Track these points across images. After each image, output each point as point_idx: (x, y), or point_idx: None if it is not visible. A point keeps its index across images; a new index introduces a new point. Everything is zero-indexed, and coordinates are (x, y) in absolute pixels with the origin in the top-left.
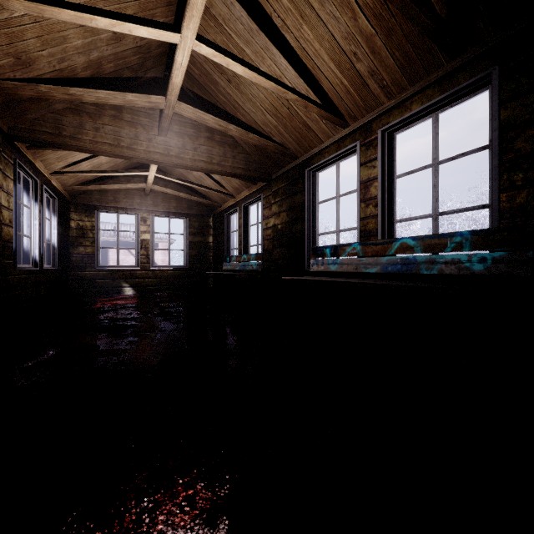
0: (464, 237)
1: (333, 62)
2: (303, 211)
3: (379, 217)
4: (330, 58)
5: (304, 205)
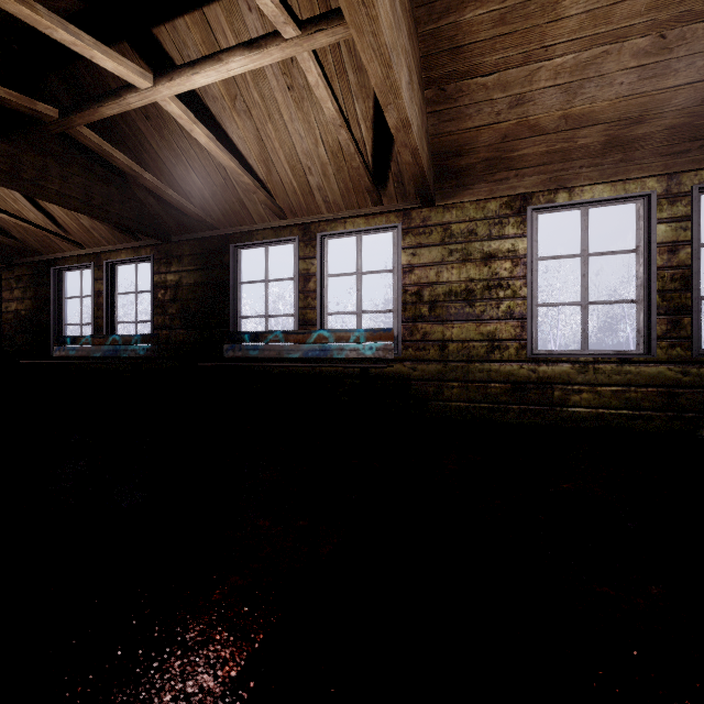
0: (139, 337)
1: (63, 212)
2: (49, 303)
3: (105, 319)
4: (60, 209)
5: (51, 298)
